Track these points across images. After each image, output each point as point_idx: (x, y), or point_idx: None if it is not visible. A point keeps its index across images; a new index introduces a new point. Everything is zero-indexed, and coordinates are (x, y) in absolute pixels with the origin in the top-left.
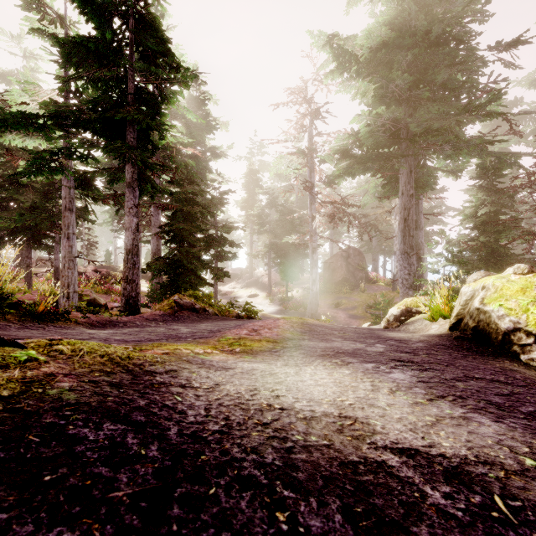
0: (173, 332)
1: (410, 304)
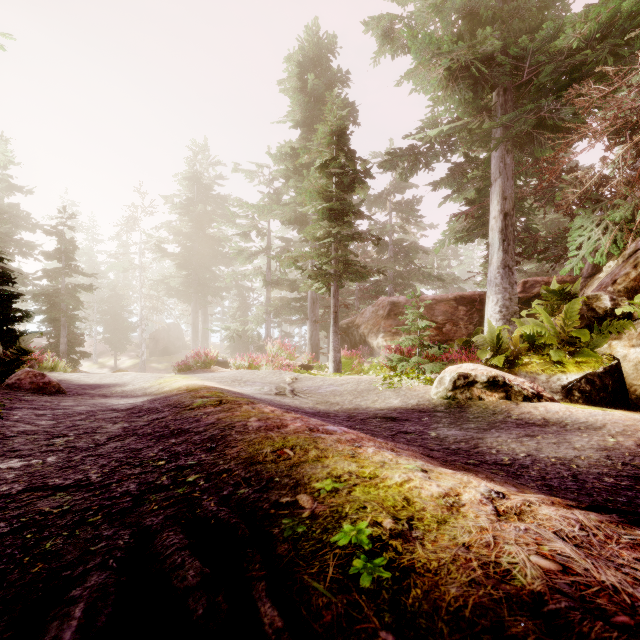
0: None
1: None
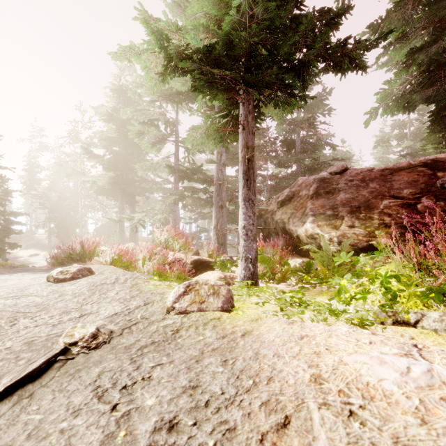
0: None
1: None
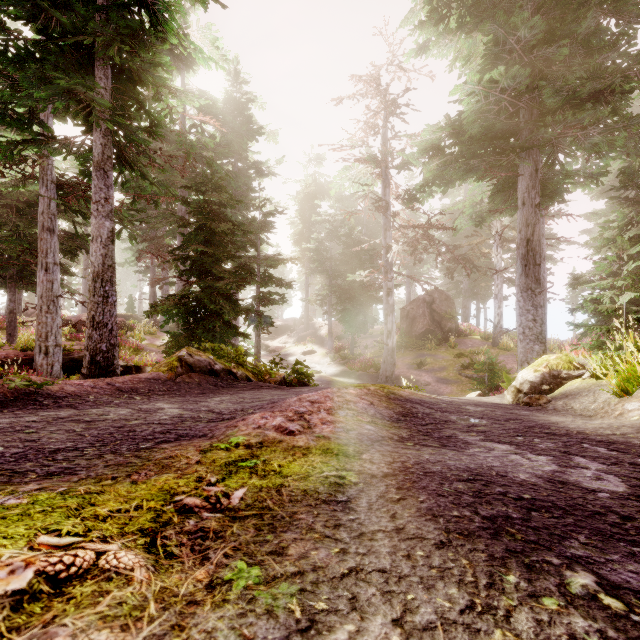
0: (136, 421)
1: (557, 364)
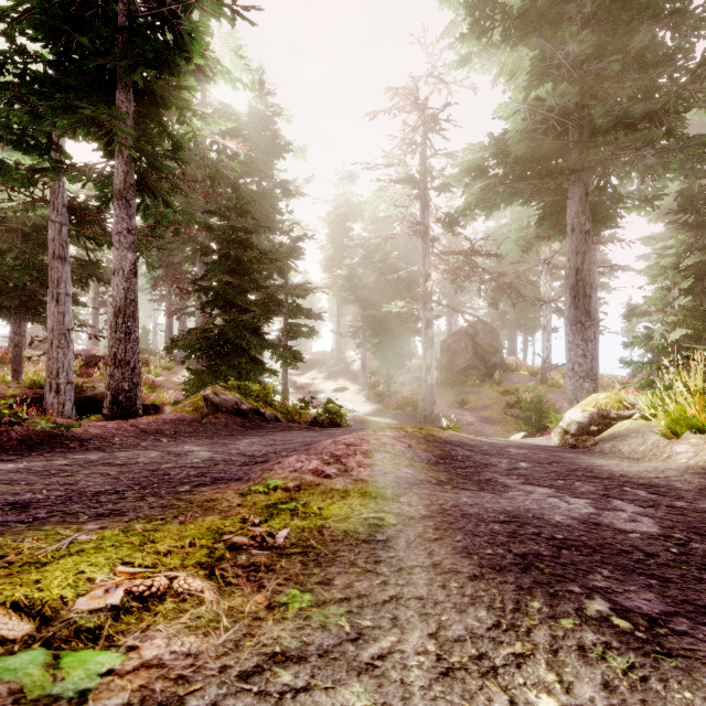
0: (168, 464)
1: (606, 404)
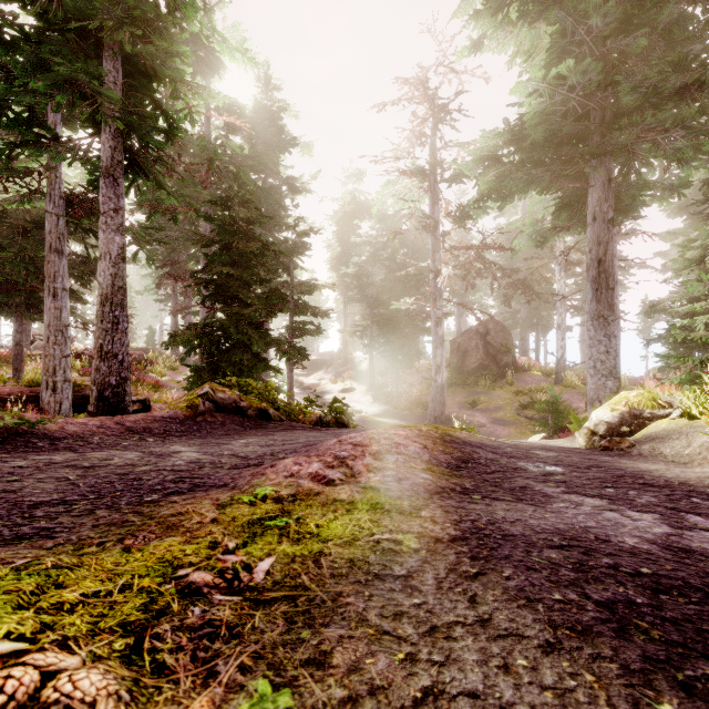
0: (144, 467)
1: (638, 402)
